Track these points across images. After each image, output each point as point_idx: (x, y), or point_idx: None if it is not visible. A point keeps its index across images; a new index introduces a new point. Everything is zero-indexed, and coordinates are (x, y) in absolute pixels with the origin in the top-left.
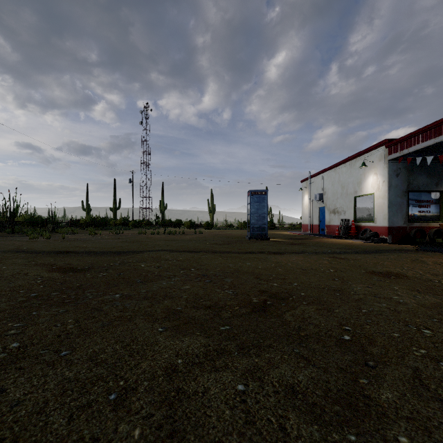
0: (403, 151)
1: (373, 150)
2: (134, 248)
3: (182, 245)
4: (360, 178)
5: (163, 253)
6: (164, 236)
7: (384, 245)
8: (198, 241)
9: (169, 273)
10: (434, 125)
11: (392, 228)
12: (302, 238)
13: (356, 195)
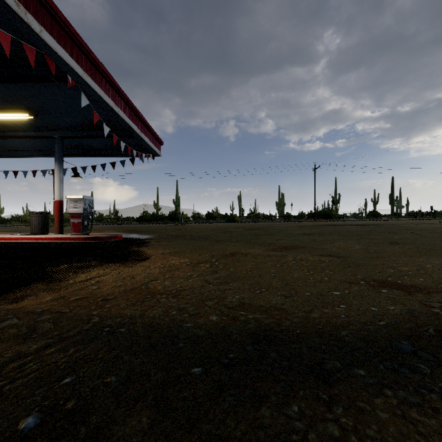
0: None
1: None
2: None
3: None
4: None
5: None
6: None
7: None
8: None
9: None
10: None
11: None
12: None
13: None
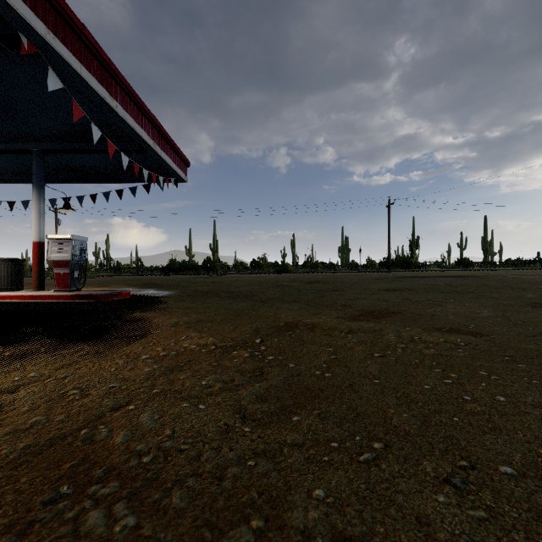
0: None
1: None
2: None
3: None
4: None
5: None
6: None
7: None
8: None
9: None
10: None
11: None
12: None
13: None
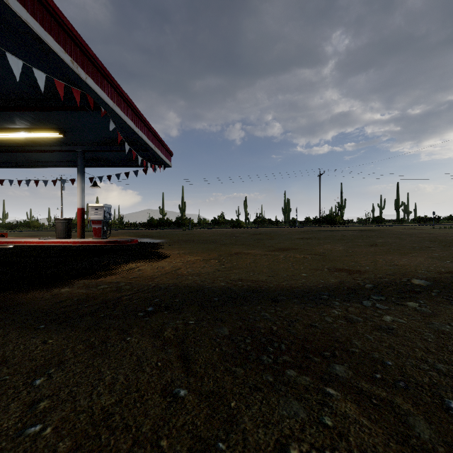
0: None
1: None
2: None
3: None
4: None
5: None
6: None
7: None
8: None
9: None
10: None
11: None
12: None
13: None
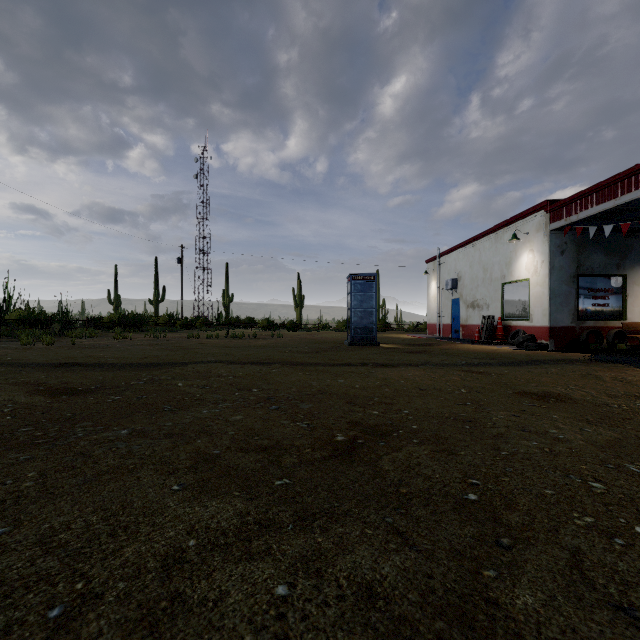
0: (571, 218)
1: (528, 216)
2: (176, 358)
3: (248, 354)
4: (510, 256)
5: (216, 366)
6: (225, 341)
7: (543, 353)
8: (274, 348)
9: (218, 395)
10: (614, 180)
11: (554, 329)
12: (426, 343)
13: (504, 281)
